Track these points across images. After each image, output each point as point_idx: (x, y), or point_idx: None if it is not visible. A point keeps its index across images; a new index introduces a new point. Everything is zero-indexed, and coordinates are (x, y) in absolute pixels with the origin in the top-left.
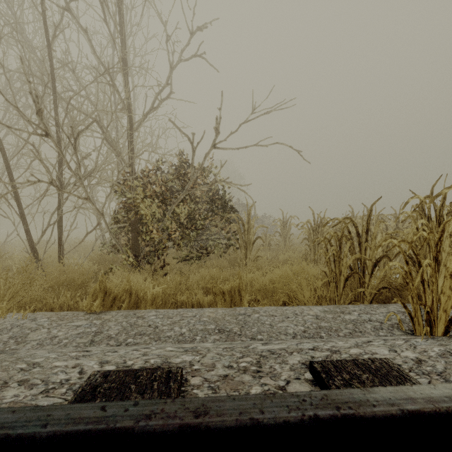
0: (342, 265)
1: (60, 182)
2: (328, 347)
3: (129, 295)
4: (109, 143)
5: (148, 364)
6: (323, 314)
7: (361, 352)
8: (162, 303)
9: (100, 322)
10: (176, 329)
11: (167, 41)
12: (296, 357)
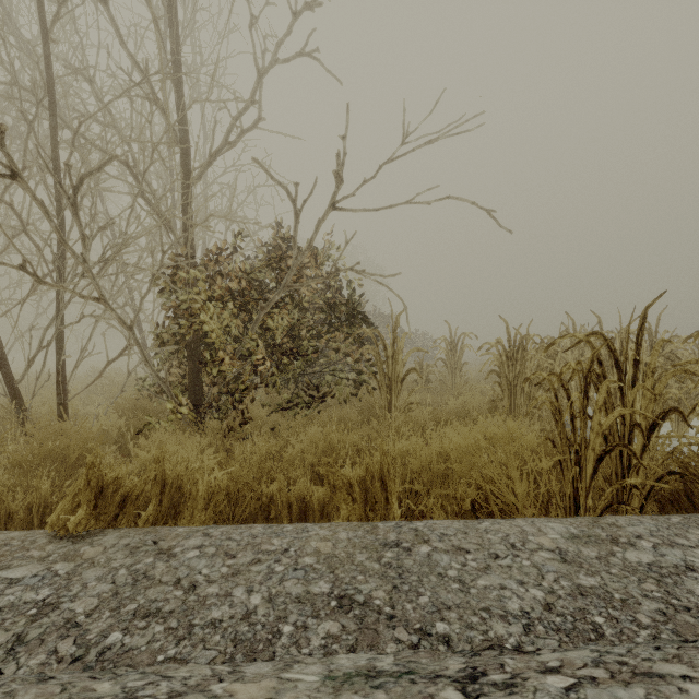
0: (591, 429)
1: (60, 272)
2: None
3: (159, 490)
4: (150, 204)
5: None
6: (574, 547)
7: None
8: (230, 501)
9: (69, 568)
10: (237, 595)
11: (252, 25)
12: None
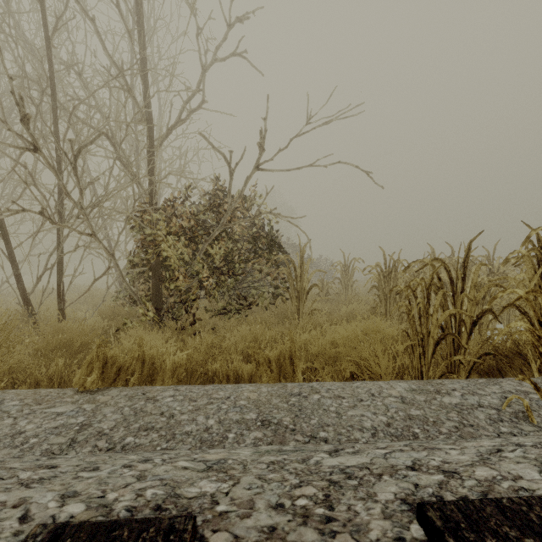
0: (432, 324)
1: (60, 214)
2: (436, 462)
3: (141, 364)
4: (124, 165)
5: (141, 502)
6: (411, 395)
7: (495, 476)
8: (187, 373)
9: (92, 407)
10: (199, 420)
11: (198, 35)
12: (388, 486)
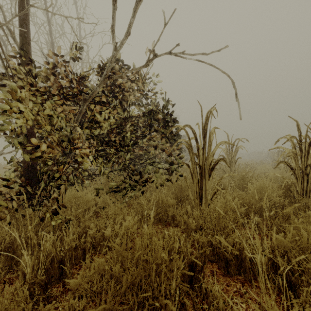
0: None
1: None
2: None
3: None
4: None
5: None
6: None
7: None
8: None
9: None
10: None
11: None
12: None
